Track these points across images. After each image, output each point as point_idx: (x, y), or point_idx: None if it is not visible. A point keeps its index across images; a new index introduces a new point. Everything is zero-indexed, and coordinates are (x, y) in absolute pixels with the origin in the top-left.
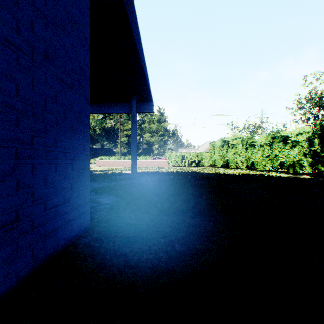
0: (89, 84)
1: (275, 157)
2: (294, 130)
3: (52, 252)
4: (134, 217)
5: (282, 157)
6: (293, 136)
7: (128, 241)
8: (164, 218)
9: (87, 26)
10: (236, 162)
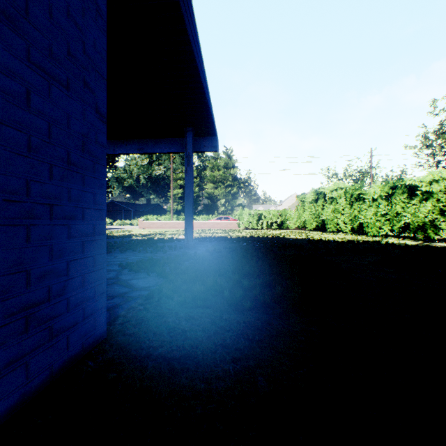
0: (105, 88)
1: (395, 215)
2: (425, 176)
3: (18, 398)
4: (184, 316)
5: (407, 215)
6: (424, 185)
7: (170, 368)
8: (235, 318)
9: None
10: (336, 223)
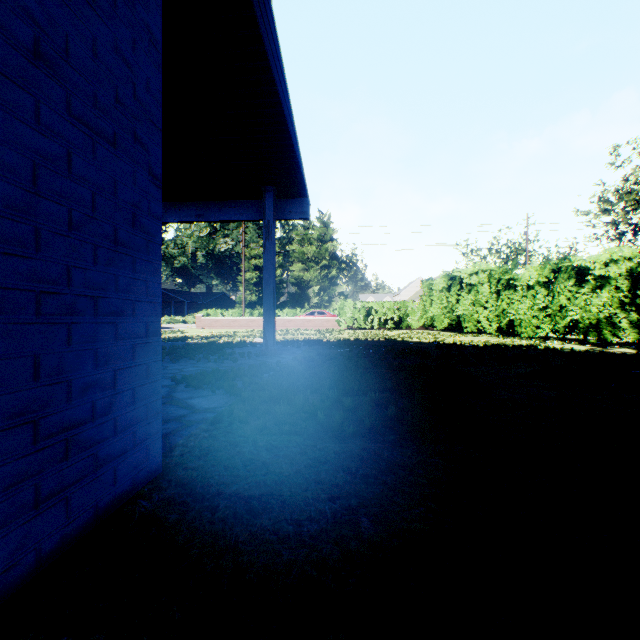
0: (160, 141)
1: (558, 310)
2: (600, 255)
3: (58, 542)
4: (264, 445)
5: (575, 310)
6: (598, 267)
7: (248, 508)
8: (333, 447)
9: (155, 7)
10: (477, 320)
